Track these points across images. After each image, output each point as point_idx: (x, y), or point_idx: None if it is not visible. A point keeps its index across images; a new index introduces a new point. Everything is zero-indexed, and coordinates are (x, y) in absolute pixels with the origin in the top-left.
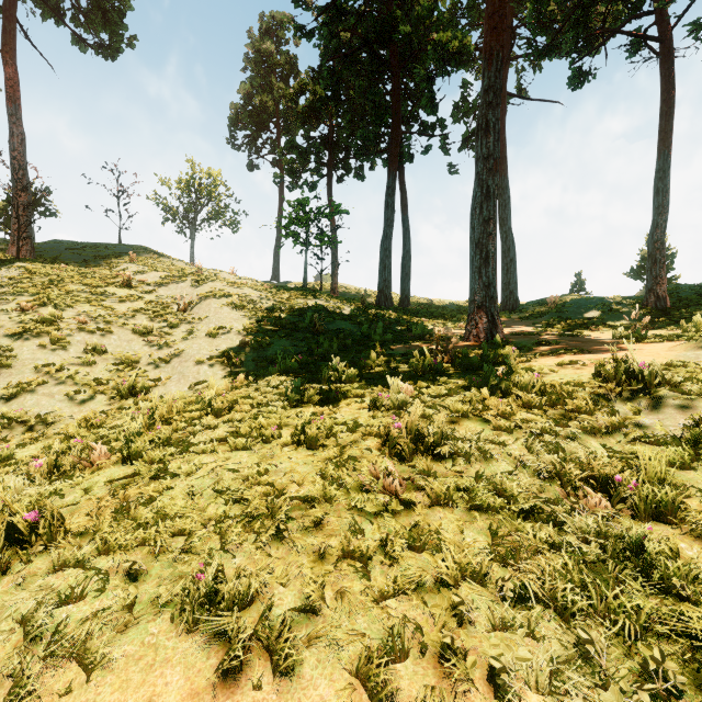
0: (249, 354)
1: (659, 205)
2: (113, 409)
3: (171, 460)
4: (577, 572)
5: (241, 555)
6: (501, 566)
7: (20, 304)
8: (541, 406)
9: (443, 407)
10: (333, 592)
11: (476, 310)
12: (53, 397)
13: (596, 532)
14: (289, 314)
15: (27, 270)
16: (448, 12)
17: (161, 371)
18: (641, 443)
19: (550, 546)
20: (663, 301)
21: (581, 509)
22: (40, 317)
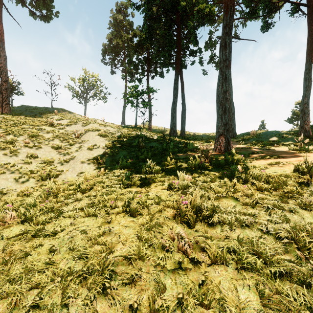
0: (107, 158)
1: (306, 86)
2: (37, 186)
3: (49, 222)
4: None
5: (75, 310)
6: None
7: None
8: (268, 189)
9: (209, 189)
10: None
11: (219, 136)
12: (7, 180)
13: None
14: (127, 139)
15: (4, 118)
16: None
17: (64, 166)
18: None
19: (308, 309)
20: (308, 132)
21: None
22: (5, 140)
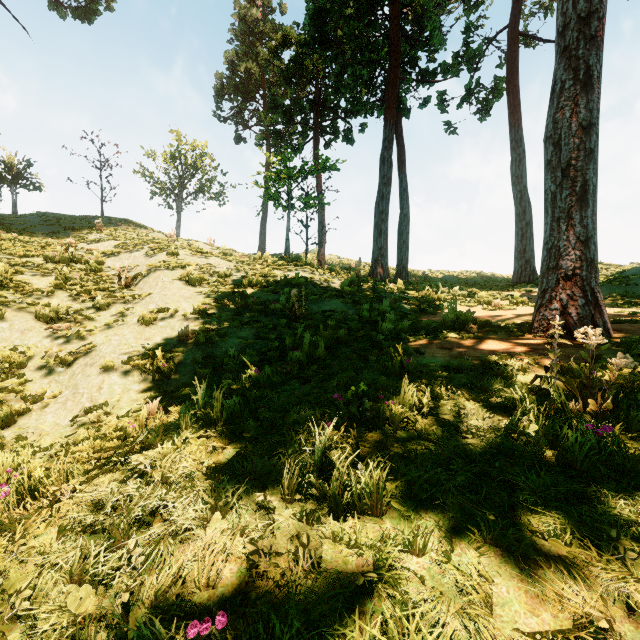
0: (190, 353)
1: None
2: None
3: None
4: None
5: None
6: None
7: None
8: None
9: None
10: None
11: (562, 284)
12: None
13: None
14: (260, 289)
15: None
16: None
17: (52, 380)
18: None
19: None
20: None
21: None
22: None
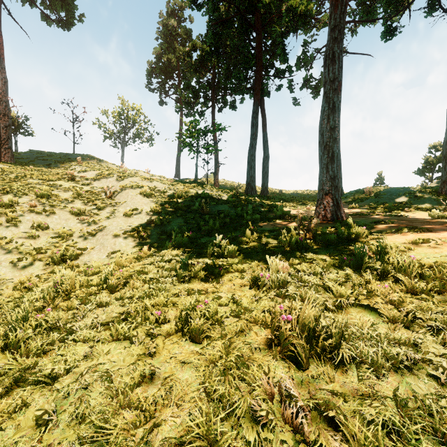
0: (153, 230)
1: None
2: (46, 273)
3: (49, 351)
4: None
5: None
6: None
7: None
8: (428, 292)
9: (322, 288)
10: None
11: (324, 197)
12: None
13: None
14: (184, 199)
15: (2, 169)
16: None
17: (88, 242)
18: None
19: None
20: None
21: None
22: (0, 202)
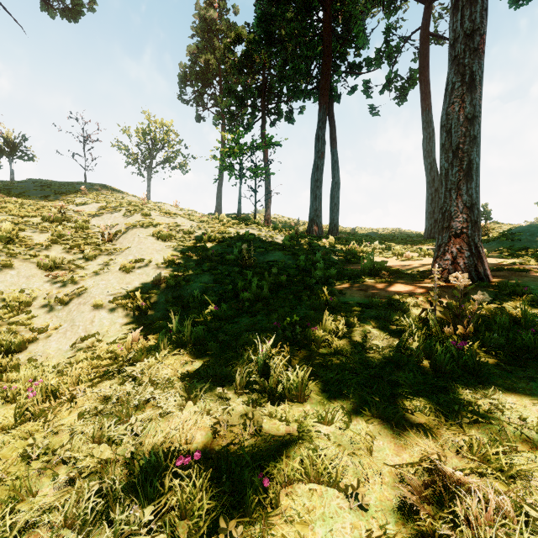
0: (162, 294)
1: None
2: None
3: None
4: None
5: None
6: None
7: None
8: None
9: None
10: None
11: (452, 240)
12: None
13: None
14: (217, 244)
15: None
16: None
17: (53, 316)
18: None
19: None
20: None
21: None
22: None
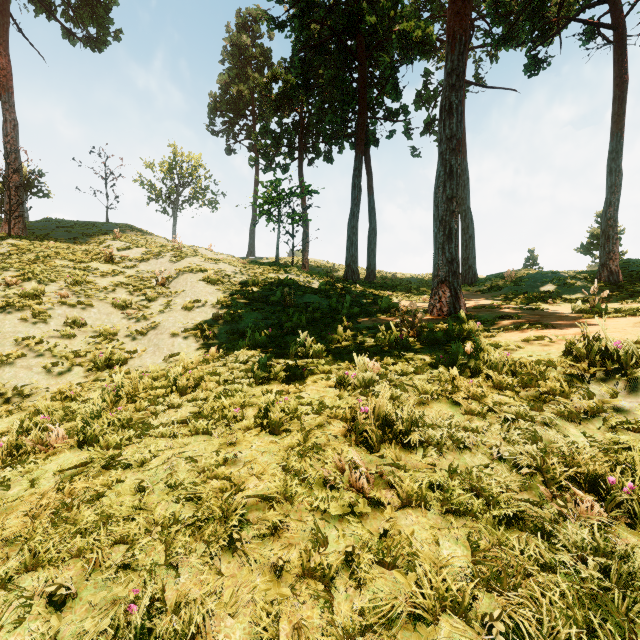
0: (222, 327)
1: (612, 185)
2: (89, 381)
3: (128, 445)
4: (579, 606)
5: (187, 571)
6: (486, 591)
7: (5, 279)
8: (513, 387)
9: (411, 386)
10: (290, 626)
11: (439, 285)
12: (31, 369)
13: (593, 548)
14: (261, 288)
15: (16, 246)
16: (410, 6)
17: (138, 343)
18: (622, 430)
19: (540, 565)
20: (615, 275)
21: (571, 514)
22: (23, 291)
